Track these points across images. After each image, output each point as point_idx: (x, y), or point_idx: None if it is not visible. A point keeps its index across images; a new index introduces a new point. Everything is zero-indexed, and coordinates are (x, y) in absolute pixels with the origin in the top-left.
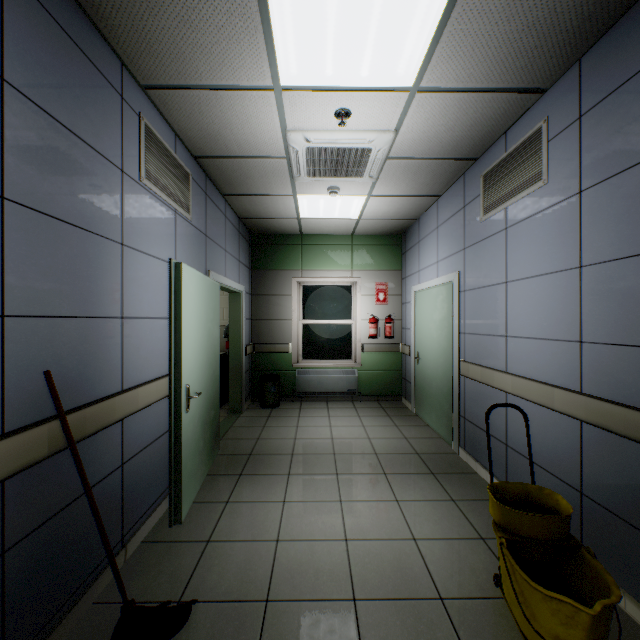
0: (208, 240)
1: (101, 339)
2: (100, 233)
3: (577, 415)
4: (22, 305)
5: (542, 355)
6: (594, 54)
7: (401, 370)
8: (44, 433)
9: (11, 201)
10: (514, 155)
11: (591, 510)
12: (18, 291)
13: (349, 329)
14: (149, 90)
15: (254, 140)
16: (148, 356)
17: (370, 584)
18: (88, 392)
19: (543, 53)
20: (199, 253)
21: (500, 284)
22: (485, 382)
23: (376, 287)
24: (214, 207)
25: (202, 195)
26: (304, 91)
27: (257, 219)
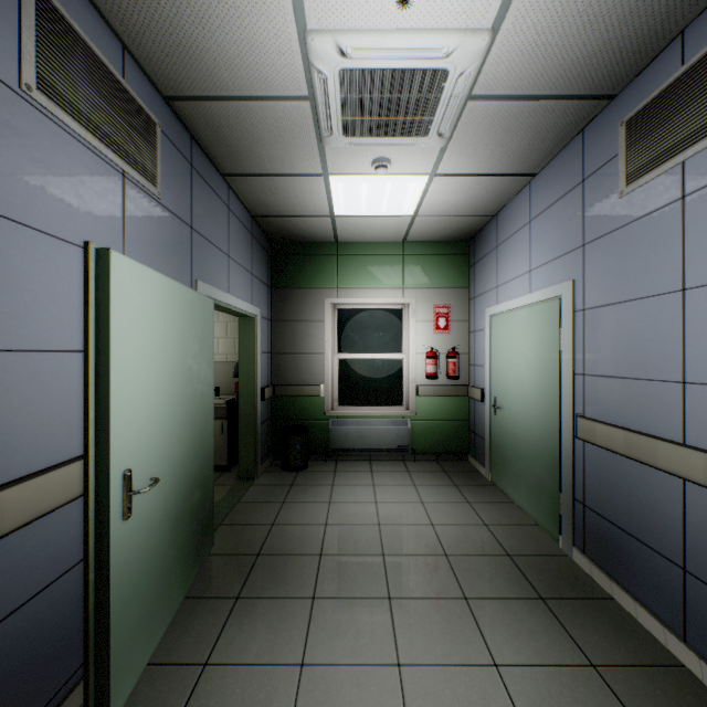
0: (196, 235)
1: None
2: None
3: None
4: None
5: None
6: None
7: (468, 420)
8: None
9: None
10: (706, 63)
11: None
12: None
13: (399, 366)
14: None
15: (254, 57)
16: (48, 421)
17: None
18: None
19: None
20: (177, 252)
21: (668, 294)
22: (635, 457)
23: (435, 310)
24: (208, 190)
25: (184, 165)
26: None
27: (276, 217)
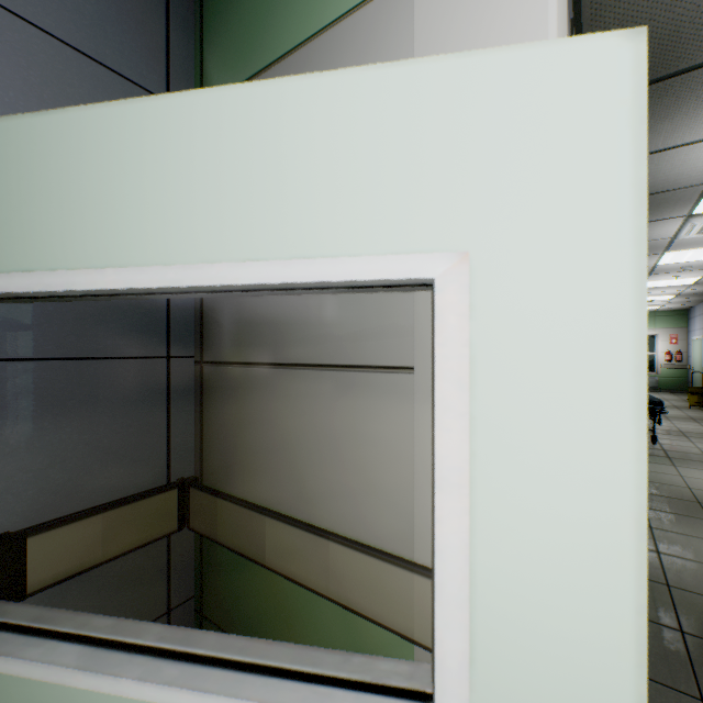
0: None
1: None
2: None
3: None
4: None
5: None
6: None
7: (686, 378)
8: None
9: None
10: None
11: None
12: None
13: (652, 357)
14: None
15: None
16: None
17: None
18: None
19: None
20: None
21: None
22: None
23: (669, 336)
24: None
25: None
26: None
27: None
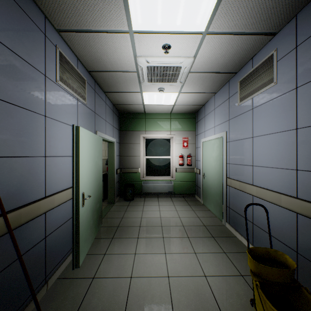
0: (96, 115)
1: (32, 169)
2: (31, 109)
3: (295, 210)
4: None
5: (273, 176)
6: (305, 11)
7: (195, 181)
8: None
9: None
10: (257, 70)
11: (303, 262)
12: None
13: (169, 161)
14: (61, 32)
15: (119, 62)
16: (61, 177)
17: (182, 304)
18: (23, 199)
19: (277, 11)
20: (91, 122)
21: (249, 138)
22: (241, 189)
23: (182, 139)
24: (99, 98)
25: (93, 91)
26: (145, 33)
27: (122, 105)
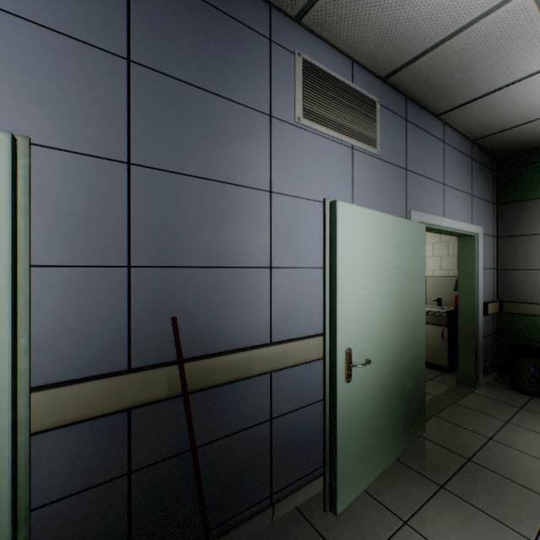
0: (409, 175)
1: (242, 289)
2: (240, 183)
3: None
4: (149, 257)
5: None
6: None
7: None
8: (162, 375)
9: (138, 166)
10: None
11: None
12: (145, 244)
13: None
14: (303, 19)
15: None
16: (308, 309)
17: None
18: (225, 340)
19: None
20: (393, 191)
21: None
22: None
23: None
24: (421, 134)
25: (398, 123)
26: None
27: (499, 133)
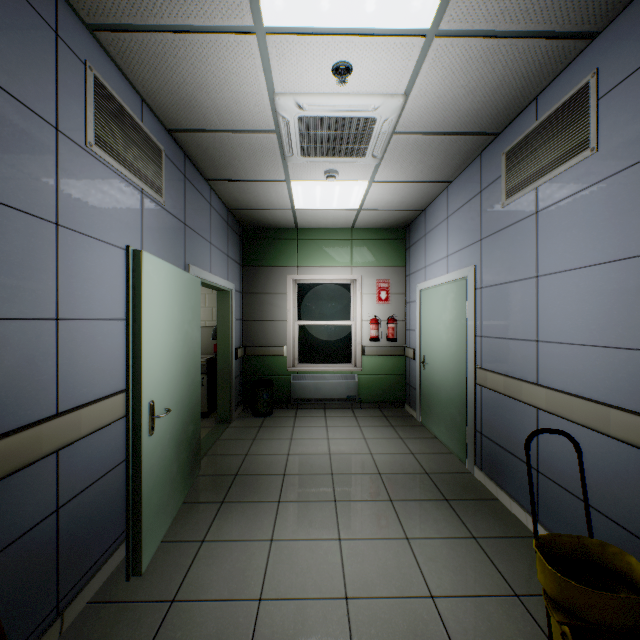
0: (188, 230)
1: (20, 348)
2: (18, 206)
3: None
4: None
5: (589, 365)
6: None
7: (405, 375)
8: None
9: None
10: (549, 123)
11: None
12: None
13: (348, 330)
14: (98, 33)
15: (236, 107)
16: (100, 367)
17: None
18: None
19: None
20: (175, 244)
21: (529, 279)
22: (509, 394)
23: (378, 285)
24: (196, 193)
25: (180, 177)
26: (294, 35)
27: (248, 210)
